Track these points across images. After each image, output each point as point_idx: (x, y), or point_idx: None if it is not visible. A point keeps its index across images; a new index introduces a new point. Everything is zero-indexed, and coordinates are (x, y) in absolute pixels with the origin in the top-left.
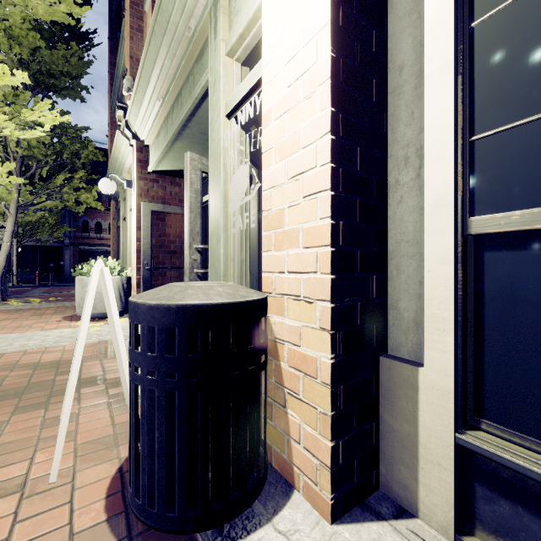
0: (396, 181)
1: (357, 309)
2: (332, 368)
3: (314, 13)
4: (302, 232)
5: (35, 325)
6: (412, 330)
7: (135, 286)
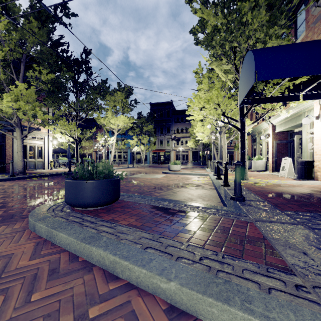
0: None
1: None
2: None
3: (320, 132)
4: (319, 154)
5: None
6: None
7: (271, 163)
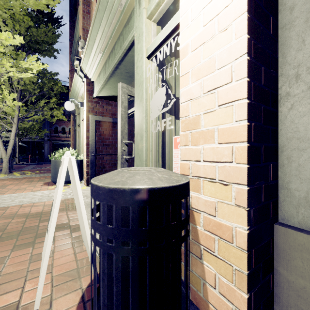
0: (287, 93)
1: (261, 190)
2: (247, 237)
3: None
4: (217, 132)
5: (28, 188)
6: (303, 206)
7: (86, 165)
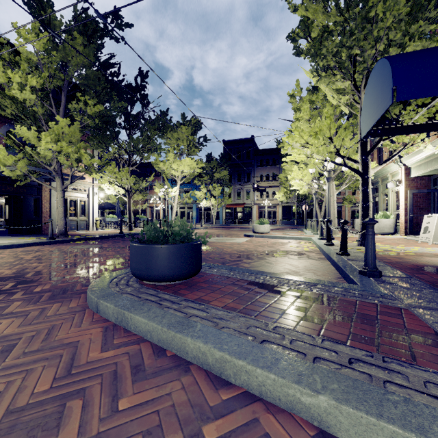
0: None
1: None
2: None
3: None
4: None
5: None
6: None
7: (403, 222)
